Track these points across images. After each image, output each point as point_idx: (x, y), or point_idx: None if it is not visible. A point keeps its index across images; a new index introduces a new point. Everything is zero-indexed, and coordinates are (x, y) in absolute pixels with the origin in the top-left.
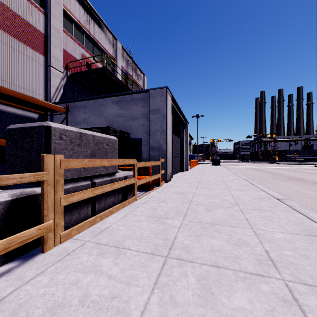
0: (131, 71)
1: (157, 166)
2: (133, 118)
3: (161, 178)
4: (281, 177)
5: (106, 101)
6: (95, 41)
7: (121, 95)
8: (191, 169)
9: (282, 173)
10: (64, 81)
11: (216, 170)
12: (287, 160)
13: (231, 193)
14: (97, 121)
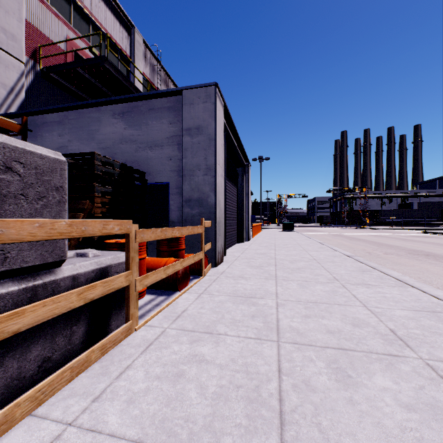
0: (158, 82)
1: (197, 236)
2: (153, 145)
3: (205, 259)
4: (396, 251)
5: (101, 113)
6: (94, 21)
7: (129, 101)
8: (254, 238)
9: (390, 243)
10: (29, 80)
11: (293, 239)
12: (380, 223)
13: (353, 294)
14: (85, 149)
